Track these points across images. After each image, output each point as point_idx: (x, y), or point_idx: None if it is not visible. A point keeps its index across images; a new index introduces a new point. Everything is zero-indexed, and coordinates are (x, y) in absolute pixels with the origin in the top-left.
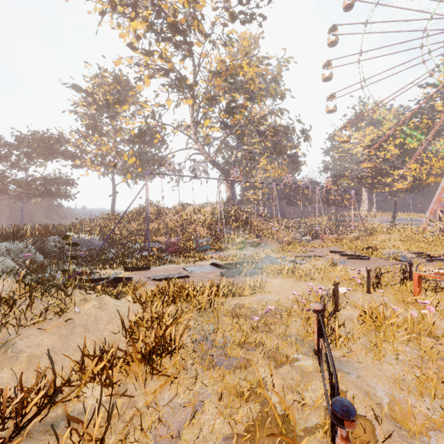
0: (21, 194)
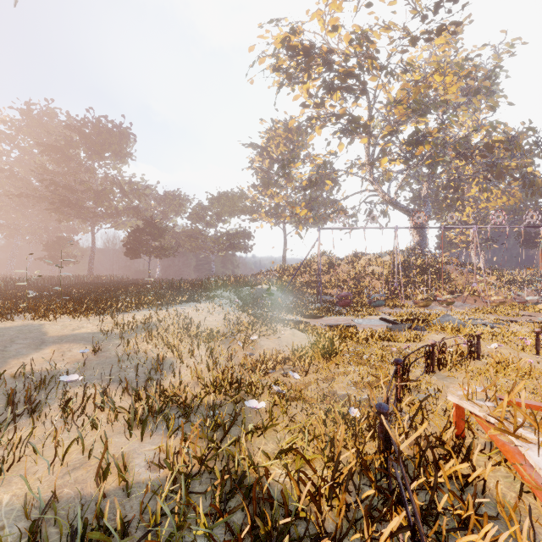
0: (212, 249)
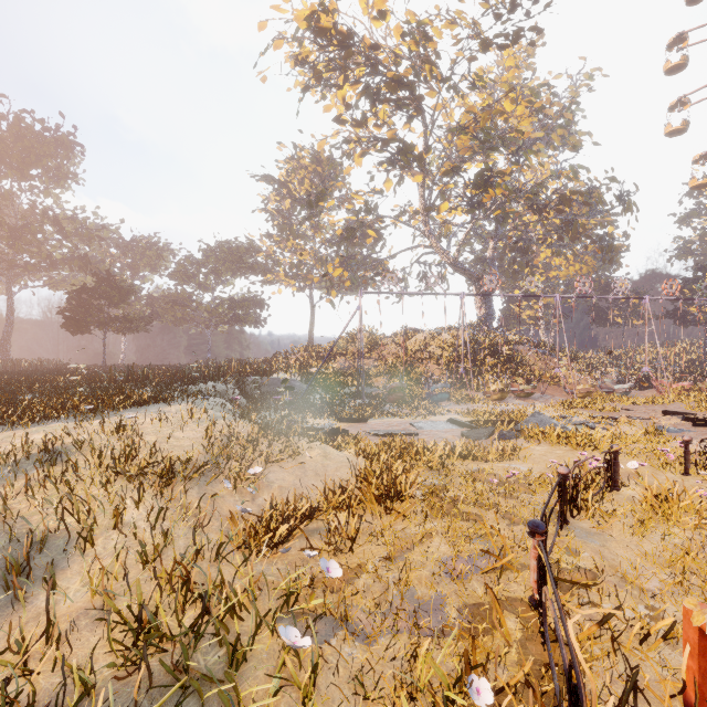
0: (208, 321)
